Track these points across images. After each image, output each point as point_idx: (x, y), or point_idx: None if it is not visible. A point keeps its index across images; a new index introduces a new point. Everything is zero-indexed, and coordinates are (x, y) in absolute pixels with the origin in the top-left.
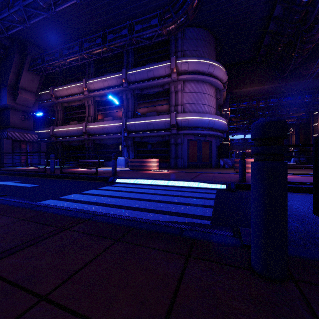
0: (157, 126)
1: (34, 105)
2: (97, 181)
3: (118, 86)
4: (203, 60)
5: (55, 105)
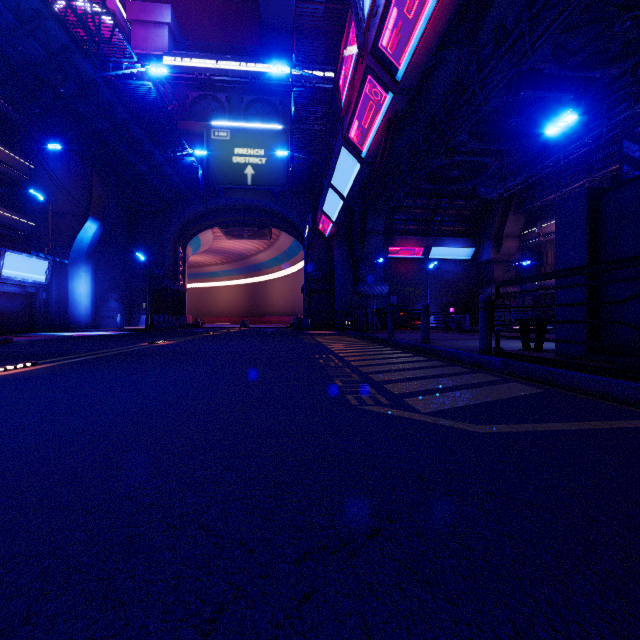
0: None
1: (516, 251)
2: None
3: None
4: None
5: (541, 245)
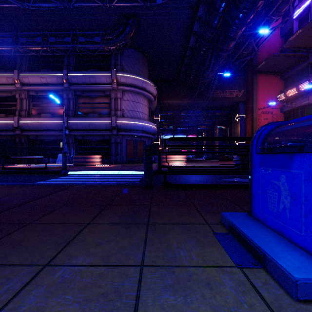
0: (99, 127)
1: None
2: (49, 174)
3: (59, 85)
4: (138, 77)
5: None
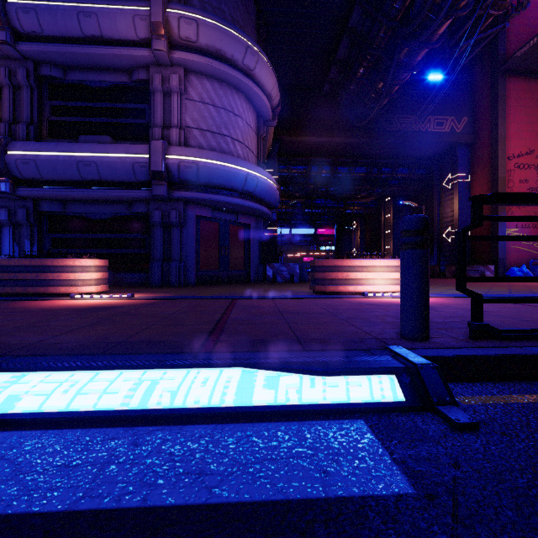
0: (112, 171)
1: None
2: None
3: None
4: (232, 29)
5: None
